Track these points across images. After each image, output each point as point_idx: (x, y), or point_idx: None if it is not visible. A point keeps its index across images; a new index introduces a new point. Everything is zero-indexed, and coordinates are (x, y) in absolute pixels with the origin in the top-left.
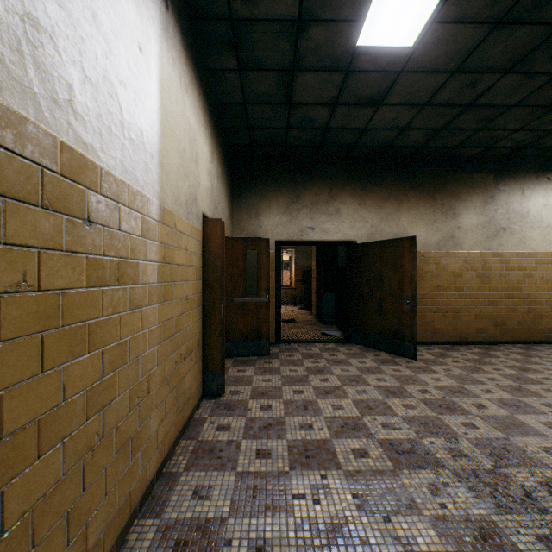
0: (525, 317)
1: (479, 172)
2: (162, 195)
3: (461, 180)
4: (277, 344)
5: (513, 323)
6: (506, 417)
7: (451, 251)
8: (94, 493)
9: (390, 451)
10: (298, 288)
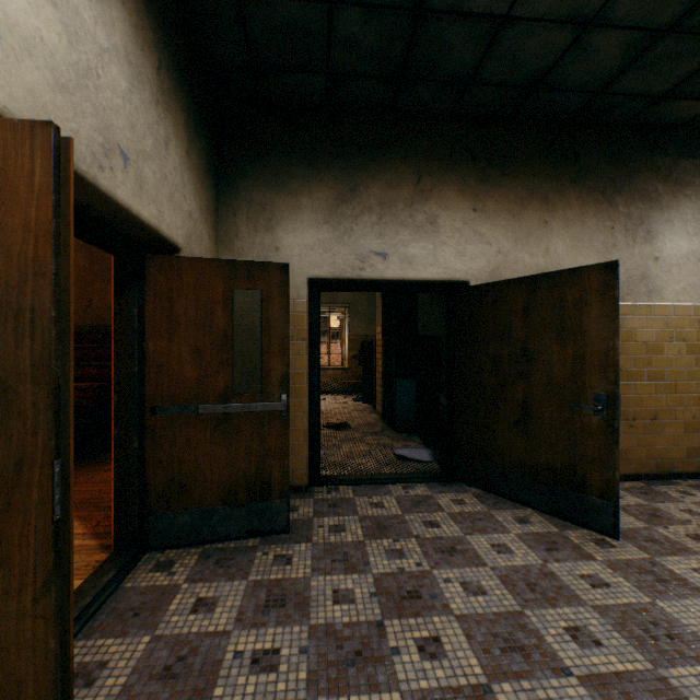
0: None
1: (692, 155)
2: None
3: (661, 170)
4: (311, 489)
5: None
6: None
7: (643, 303)
8: None
9: None
10: (353, 368)
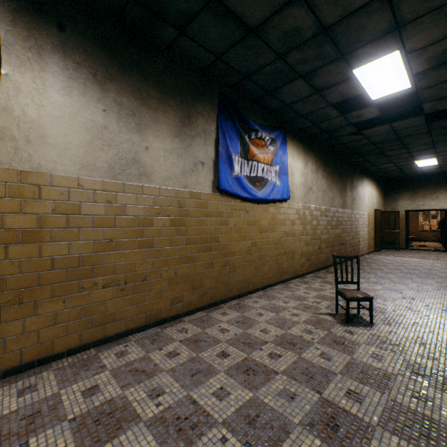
0: None
1: None
2: (367, 211)
3: None
4: (405, 249)
5: None
6: None
7: None
8: (362, 246)
9: (418, 258)
10: None
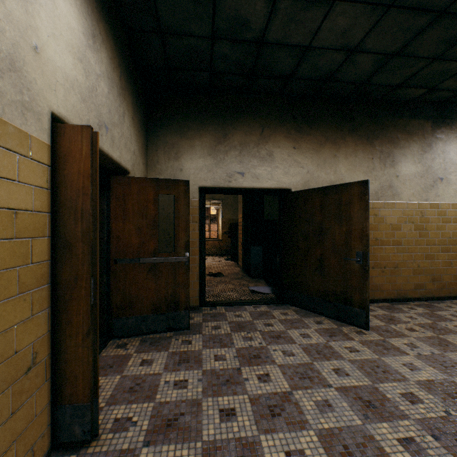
0: None
1: (417, 118)
2: None
3: (400, 126)
4: (201, 308)
5: (449, 277)
6: None
7: (390, 201)
8: None
9: None
10: (225, 240)
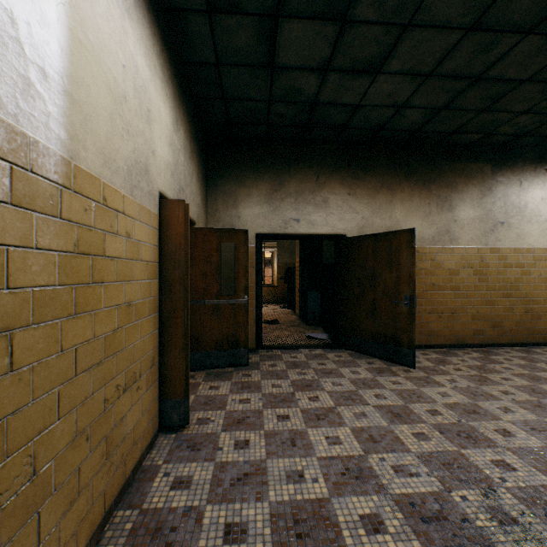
0: (523, 318)
1: (477, 161)
2: (72, 145)
3: (458, 170)
4: (257, 350)
5: (511, 323)
6: (542, 449)
7: (447, 246)
8: None
9: (413, 518)
10: (281, 286)
